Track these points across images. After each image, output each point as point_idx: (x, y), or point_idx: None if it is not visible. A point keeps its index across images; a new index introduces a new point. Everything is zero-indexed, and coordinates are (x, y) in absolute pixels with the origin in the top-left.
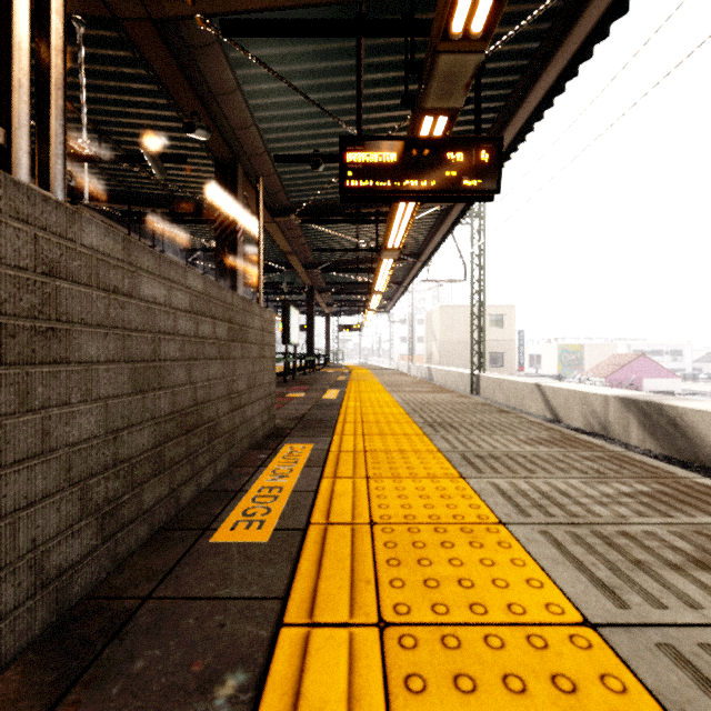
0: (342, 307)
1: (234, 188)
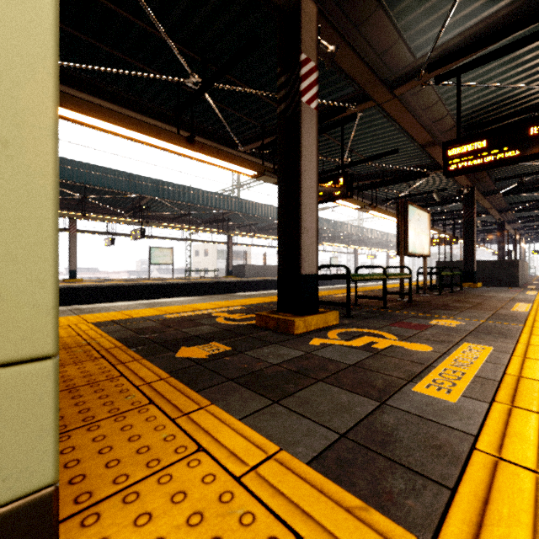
0: (535, 239)
1: (502, 227)
